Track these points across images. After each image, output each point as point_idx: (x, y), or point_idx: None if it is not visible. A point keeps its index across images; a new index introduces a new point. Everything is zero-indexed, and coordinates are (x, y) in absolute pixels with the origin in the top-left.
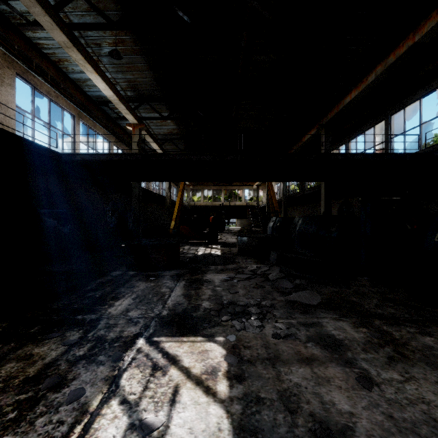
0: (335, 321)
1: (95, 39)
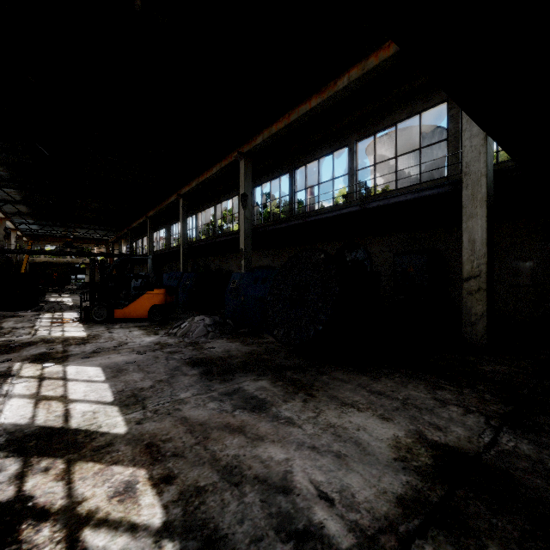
0: None
1: None
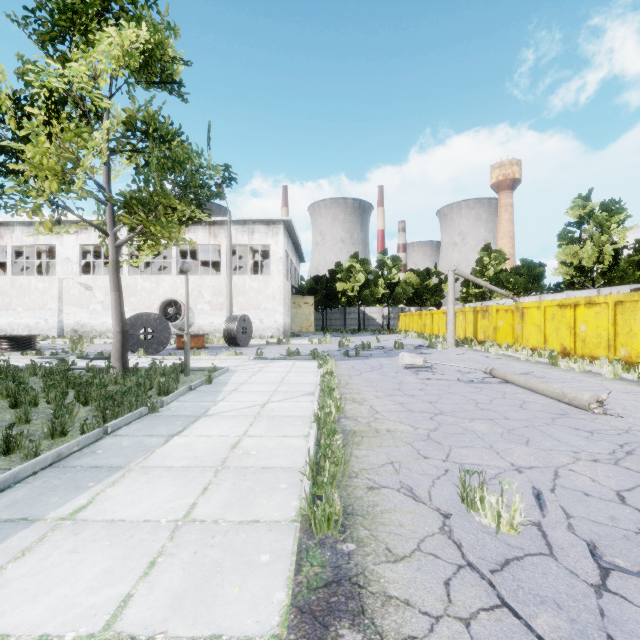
0: None
1: None
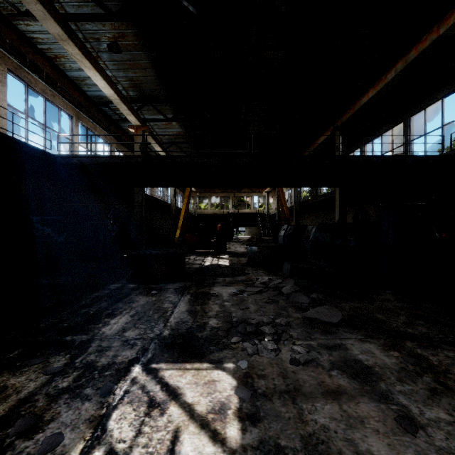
0: (361, 343)
1: (94, 33)
